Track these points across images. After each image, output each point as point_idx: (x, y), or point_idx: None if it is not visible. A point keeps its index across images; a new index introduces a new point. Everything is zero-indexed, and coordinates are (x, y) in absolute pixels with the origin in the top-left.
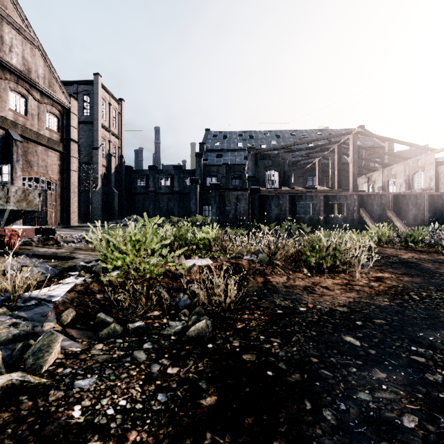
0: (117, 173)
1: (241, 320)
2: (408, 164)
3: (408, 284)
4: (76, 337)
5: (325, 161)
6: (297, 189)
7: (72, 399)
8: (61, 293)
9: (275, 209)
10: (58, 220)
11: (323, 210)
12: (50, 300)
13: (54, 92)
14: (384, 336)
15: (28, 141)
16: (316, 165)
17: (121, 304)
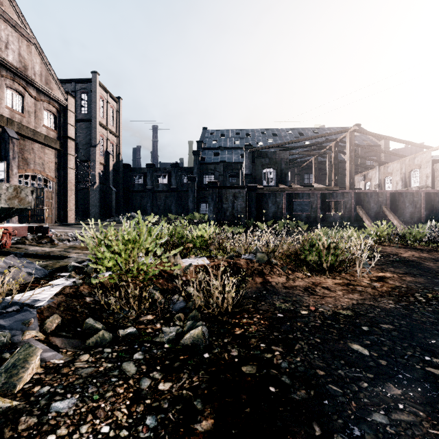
0: (115, 170)
1: (239, 325)
2: (404, 162)
3: (411, 284)
4: (60, 347)
5: (322, 159)
6: (295, 187)
7: (46, 428)
8: (47, 297)
9: (272, 206)
10: (55, 217)
11: (320, 208)
12: (33, 305)
13: (51, 90)
14: (394, 344)
15: (24, 138)
16: (312, 163)
17: (111, 309)
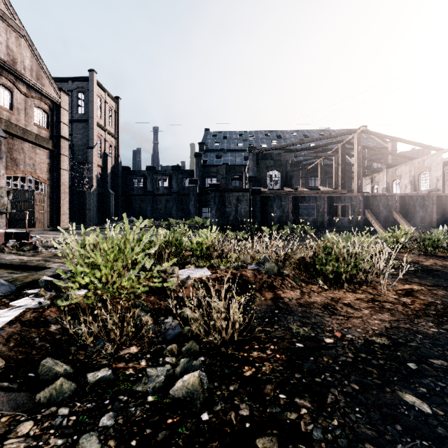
0: (113, 173)
1: (249, 362)
2: (413, 165)
3: (446, 299)
4: None
5: (327, 162)
6: (301, 190)
7: None
8: None
9: (277, 210)
10: (47, 222)
11: (327, 212)
12: None
13: (42, 86)
14: None
15: (13, 137)
16: (318, 166)
17: (81, 341)
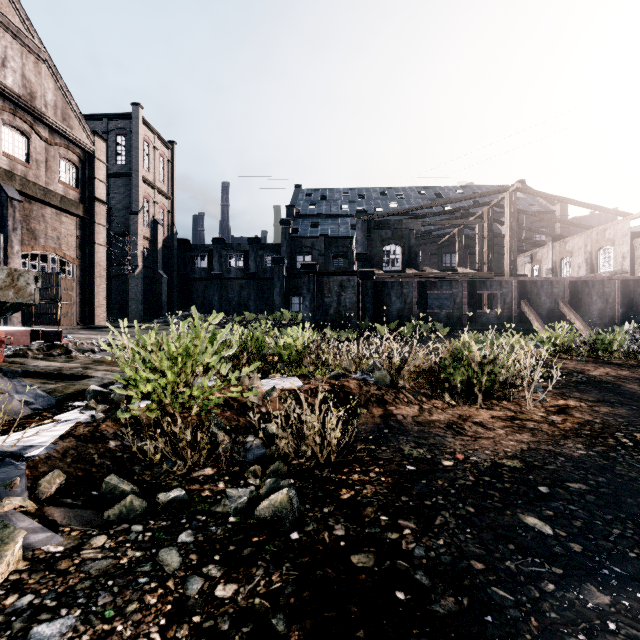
0: (166, 248)
1: (347, 485)
2: (590, 236)
3: (609, 418)
4: (61, 523)
5: (469, 232)
6: (429, 272)
7: None
8: (47, 441)
9: (397, 301)
10: (77, 317)
11: (467, 303)
12: (21, 455)
13: (70, 128)
14: (591, 516)
15: (30, 200)
16: (455, 237)
17: (148, 459)
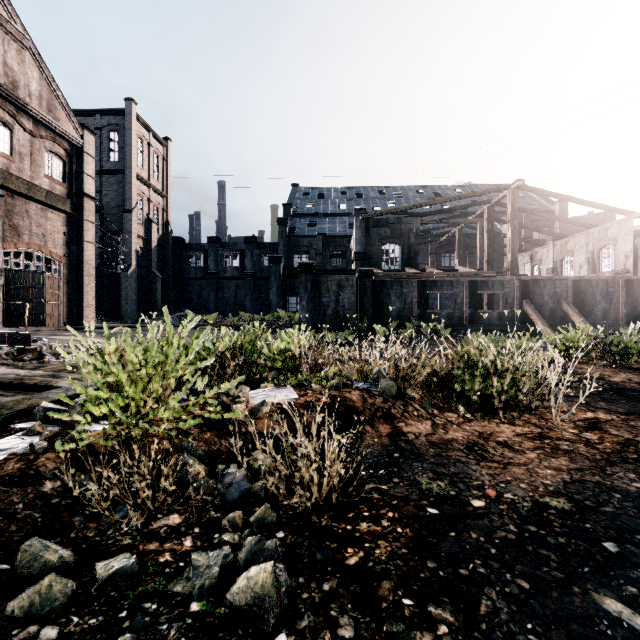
0: (161, 247)
1: (354, 541)
2: (592, 235)
3: None
4: None
5: (468, 232)
6: (430, 272)
7: None
8: None
9: (397, 301)
10: (64, 318)
11: (468, 303)
12: None
13: (56, 120)
14: None
15: (13, 194)
16: (454, 237)
17: (90, 509)
